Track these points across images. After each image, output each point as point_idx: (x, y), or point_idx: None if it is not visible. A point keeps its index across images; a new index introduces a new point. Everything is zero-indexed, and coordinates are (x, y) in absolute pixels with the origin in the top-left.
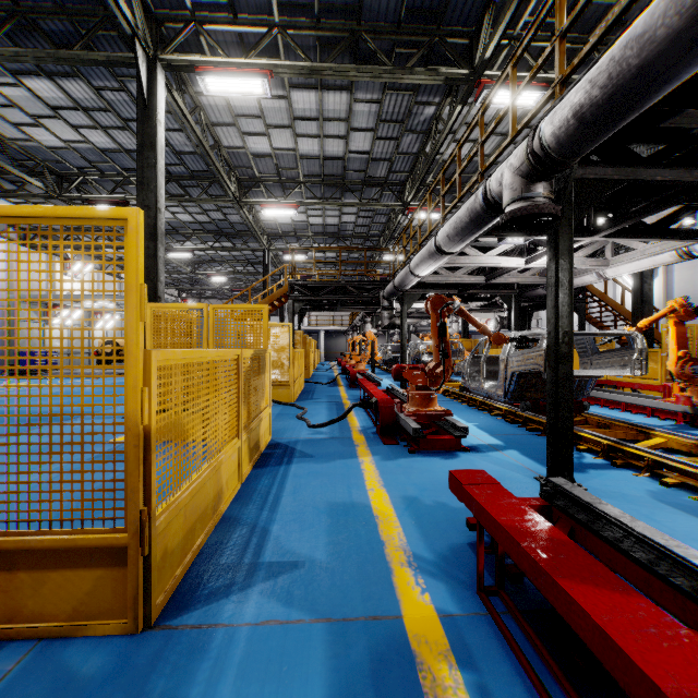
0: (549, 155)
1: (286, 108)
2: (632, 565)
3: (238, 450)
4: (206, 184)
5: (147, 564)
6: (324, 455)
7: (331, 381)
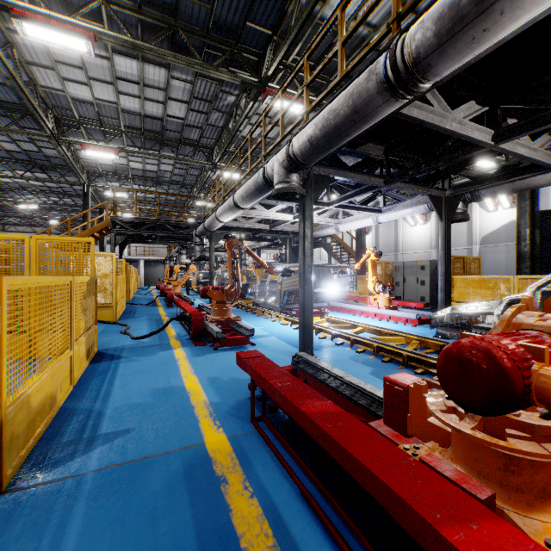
0: (297, 159)
1: (108, 67)
2: (330, 390)
3: (70, 359)
4: (18, 116)
5: (0, 444)
6: (147, 358)
7: (150, 302)
